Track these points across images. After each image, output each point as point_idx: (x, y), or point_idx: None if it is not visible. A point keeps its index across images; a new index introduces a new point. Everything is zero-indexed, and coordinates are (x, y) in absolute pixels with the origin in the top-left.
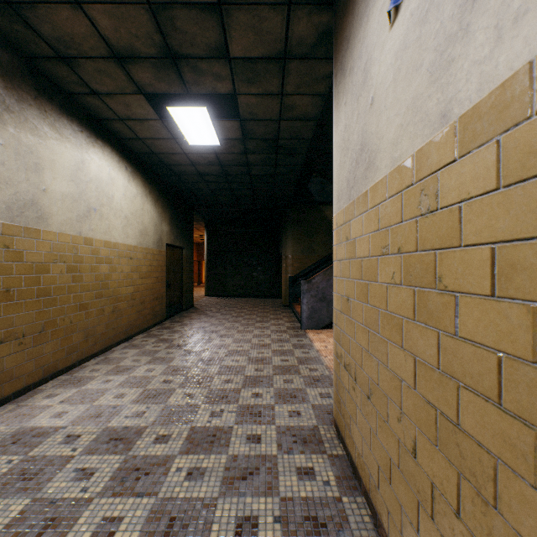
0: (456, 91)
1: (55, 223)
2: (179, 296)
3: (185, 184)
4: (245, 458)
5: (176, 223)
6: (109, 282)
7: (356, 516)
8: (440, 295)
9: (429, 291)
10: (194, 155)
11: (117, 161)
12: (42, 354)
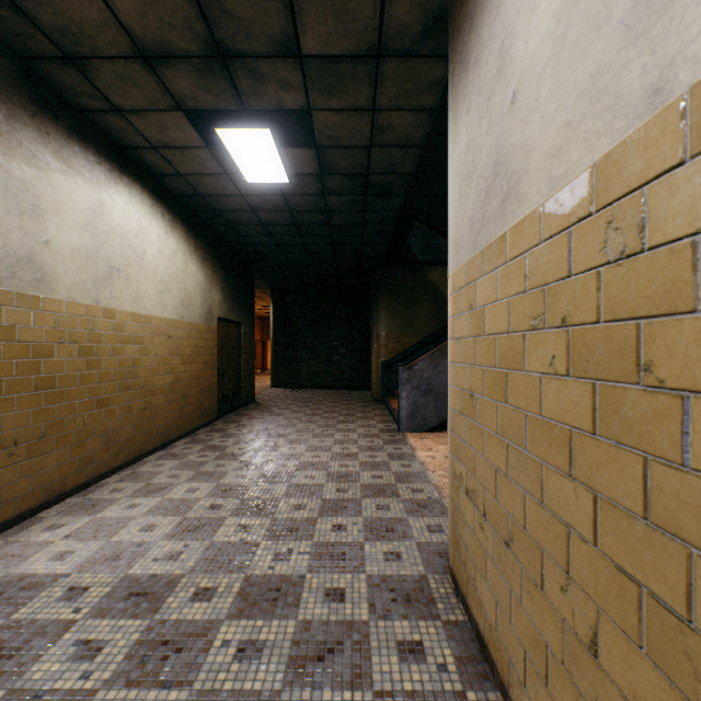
0: (684, 43)
1: (62, 288)
2: (236, 387)
3: (242, 237)
4: (322, 626)
5: (231, 290)
6: (139, 369)
7: None
8: (650, 395)
9: (624, 388)
10: (254, 198)
11: (150, 205)
12: (43, 469)
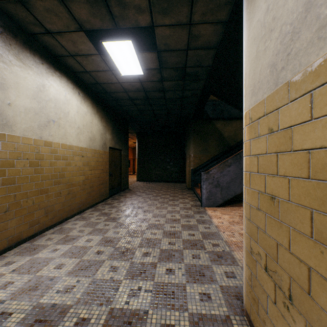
0: None
1: (19, 129)
2: (119, 182)
3: (121, 107)
4: None
5: (116, 133)
6: (65, 173)
7: None
8: None
9: None
10: (125, 84)
11: (72, 88)
12: (7, 228)
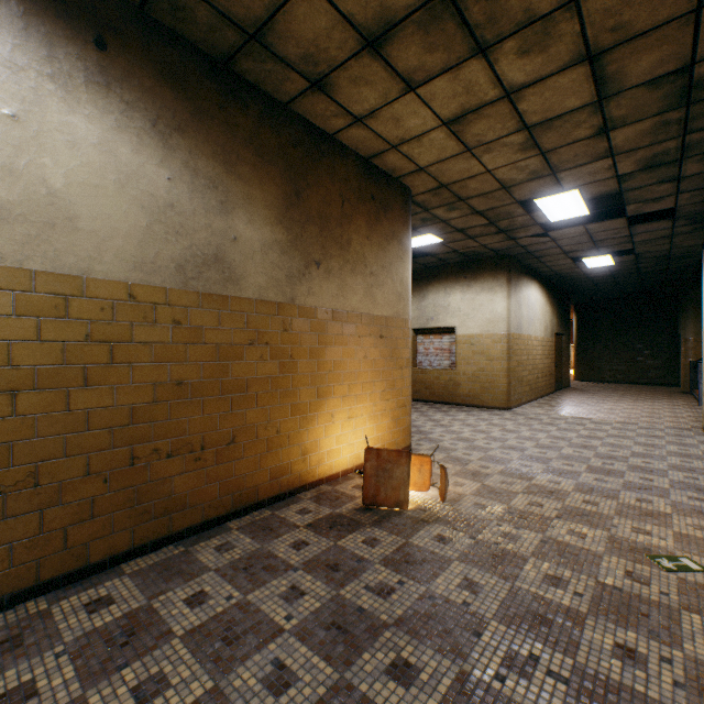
0: None
1: (523, 330)
2: (560, 375)
3: (569, 284)
4: (646, 427)
5: (559, 315)
6: (535, 360)
7: (698, 437)
8: None
9: None
10: (588, 271)
11: (537, 287)
12: (521, 391)
